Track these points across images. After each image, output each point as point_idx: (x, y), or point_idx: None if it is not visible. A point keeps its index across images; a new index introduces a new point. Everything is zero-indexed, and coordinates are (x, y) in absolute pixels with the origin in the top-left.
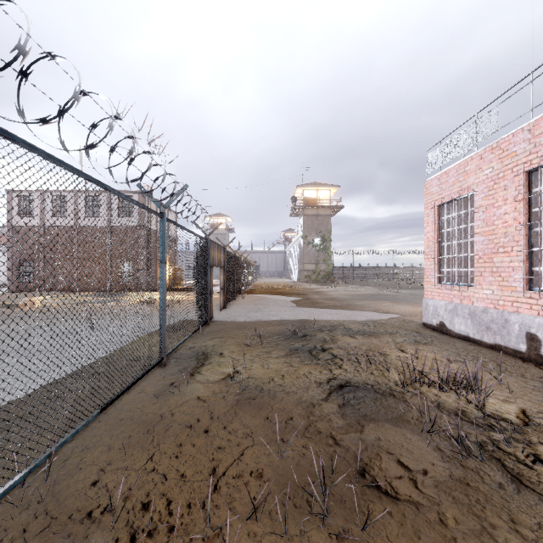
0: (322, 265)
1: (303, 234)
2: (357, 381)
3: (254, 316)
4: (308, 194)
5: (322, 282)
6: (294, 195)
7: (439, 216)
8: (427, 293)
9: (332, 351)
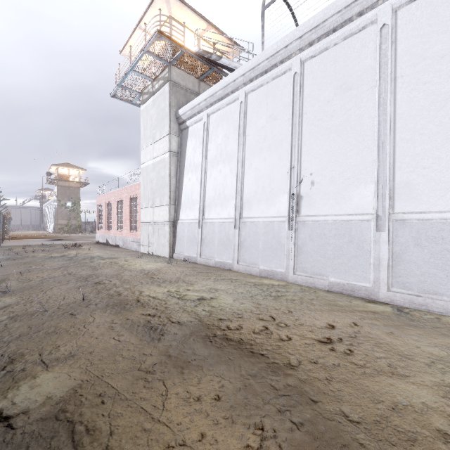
0: (74, 221)
1: (57, 199)
2: (58, 248)
3: (23, 244)
4: (62, 170)
5: (73, 232)
6: (50, 169)
7: (99, 209)
8: (97, 232)
9: (55, 246)
